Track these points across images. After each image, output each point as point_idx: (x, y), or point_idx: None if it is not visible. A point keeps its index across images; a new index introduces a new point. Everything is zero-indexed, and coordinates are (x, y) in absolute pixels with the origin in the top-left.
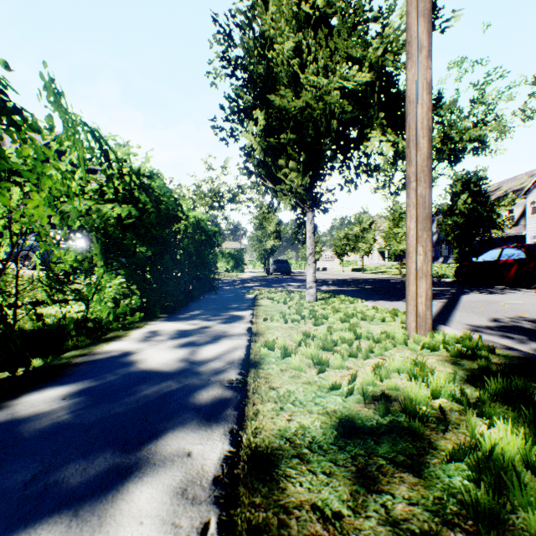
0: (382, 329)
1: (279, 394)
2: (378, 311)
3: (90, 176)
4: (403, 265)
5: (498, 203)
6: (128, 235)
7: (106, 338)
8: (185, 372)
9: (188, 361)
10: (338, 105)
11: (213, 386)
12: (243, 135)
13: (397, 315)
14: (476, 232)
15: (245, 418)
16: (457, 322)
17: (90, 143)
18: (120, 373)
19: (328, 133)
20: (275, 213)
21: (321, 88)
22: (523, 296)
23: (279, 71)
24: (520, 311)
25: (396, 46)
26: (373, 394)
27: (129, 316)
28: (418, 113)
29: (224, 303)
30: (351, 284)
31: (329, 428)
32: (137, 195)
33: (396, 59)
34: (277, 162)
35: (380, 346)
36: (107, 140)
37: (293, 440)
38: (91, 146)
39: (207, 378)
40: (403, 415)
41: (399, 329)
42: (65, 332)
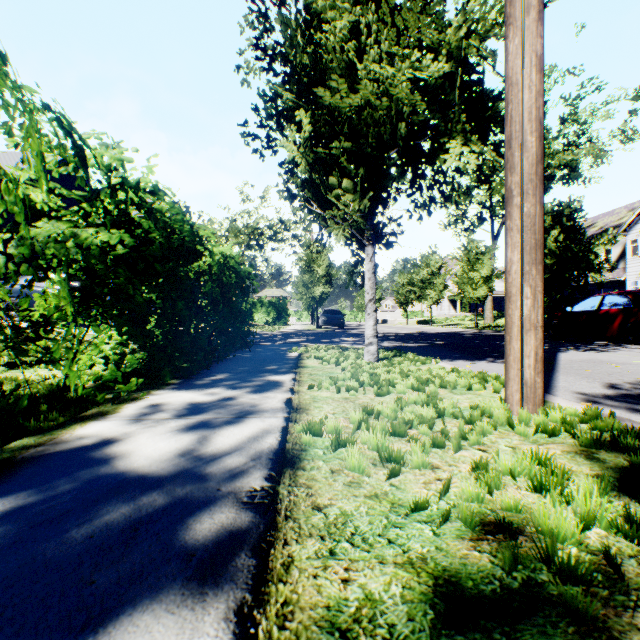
0: (470, 401)
1: (328, 521)
2: (460, 375)
3: (63, 188)
4: (478, 316)
5: (596, 240)
6: (121, 272)
7: (84, 417)
8: (184, 475)
9: (193, 455)
10: (408, 102)
11: (223, 503)
12: (282, 143)
13: (486, 380)
14: (569, 276)
15: (268, 576)
16: (564, 389)
17: (60, 139)
18: (82, 477)
19: (393, 144)
20: (325, 254)
21: (384, 81)
22: (635, 355)
23: (329, 60)
24: (639, 373)
25: (484, 25)
26: (481, 518)
27: (126, 382)
28: (524, 99)
29: (259, 364)
30: (418, 339)
31: (418, 602)
32: (142, 222)
33: (482, 46)
34: (327, 181)
35: (476, 429)
36: (88, 137)
37: (354, 638)
38: (62, 144)
39: (215, 486)
40: (543, 568)
41: (498, 402)
42: (17, 410)
